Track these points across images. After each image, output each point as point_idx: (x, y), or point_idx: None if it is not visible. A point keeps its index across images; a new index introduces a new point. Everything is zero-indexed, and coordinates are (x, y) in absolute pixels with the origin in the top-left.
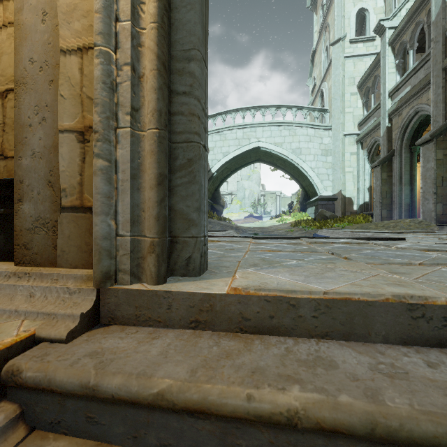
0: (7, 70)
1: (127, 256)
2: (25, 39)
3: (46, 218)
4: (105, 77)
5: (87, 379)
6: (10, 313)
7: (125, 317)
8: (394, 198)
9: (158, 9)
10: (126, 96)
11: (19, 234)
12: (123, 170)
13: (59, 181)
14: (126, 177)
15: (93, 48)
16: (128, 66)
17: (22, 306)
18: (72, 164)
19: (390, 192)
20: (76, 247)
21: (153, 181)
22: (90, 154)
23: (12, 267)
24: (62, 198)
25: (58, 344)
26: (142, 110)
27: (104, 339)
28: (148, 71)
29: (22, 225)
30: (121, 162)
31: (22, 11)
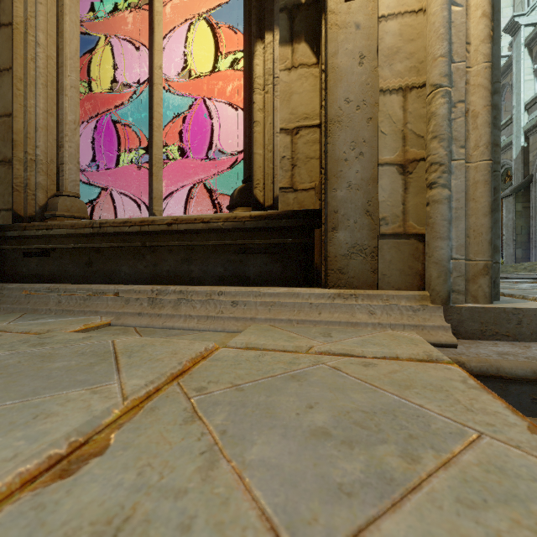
0: (298, 108)
1: (461, 278)
2: (340, 81)
3: (363, 244)
4: (449, 115)
5: (536, 367)
6: (372, 325)
7: (468, 332)
8: (532, 235)
9: (491, 49)
10: (460, 130)
11: (334, 260)
12: (456, 198)
13: (378, 211)
14: (460, 205)
15: (436, 89)
16: (463, 103)
17: (374, 321)
18: (394, 194)
19: (526, 227)
20: (398, 271)
21: (487, 209)
22: (413, 184)
23: (332, 290)
24: (382, 225)
25: (449, 348)
26: (466, 143)
27: (481, 347)
28: (480, 107)
29: (337, 252)
30: (455, 191)
31: (337, 55)
